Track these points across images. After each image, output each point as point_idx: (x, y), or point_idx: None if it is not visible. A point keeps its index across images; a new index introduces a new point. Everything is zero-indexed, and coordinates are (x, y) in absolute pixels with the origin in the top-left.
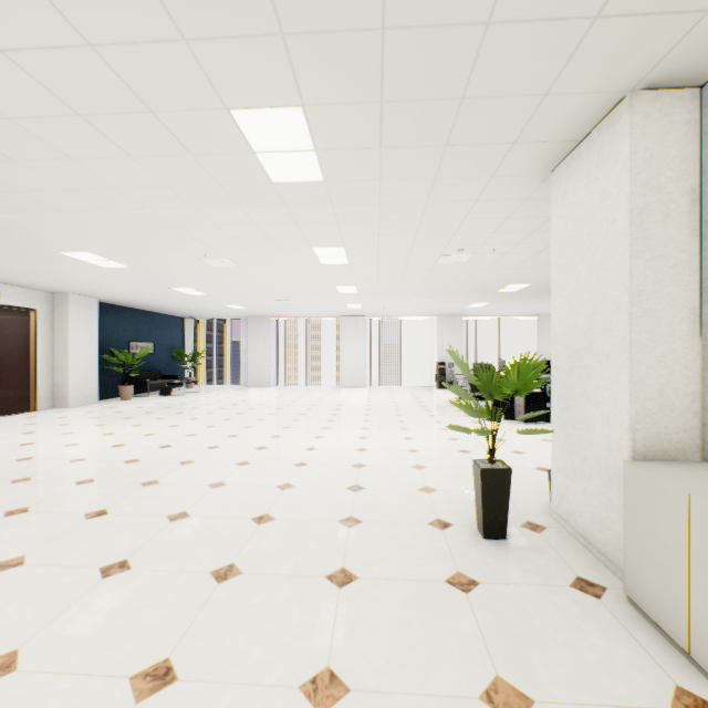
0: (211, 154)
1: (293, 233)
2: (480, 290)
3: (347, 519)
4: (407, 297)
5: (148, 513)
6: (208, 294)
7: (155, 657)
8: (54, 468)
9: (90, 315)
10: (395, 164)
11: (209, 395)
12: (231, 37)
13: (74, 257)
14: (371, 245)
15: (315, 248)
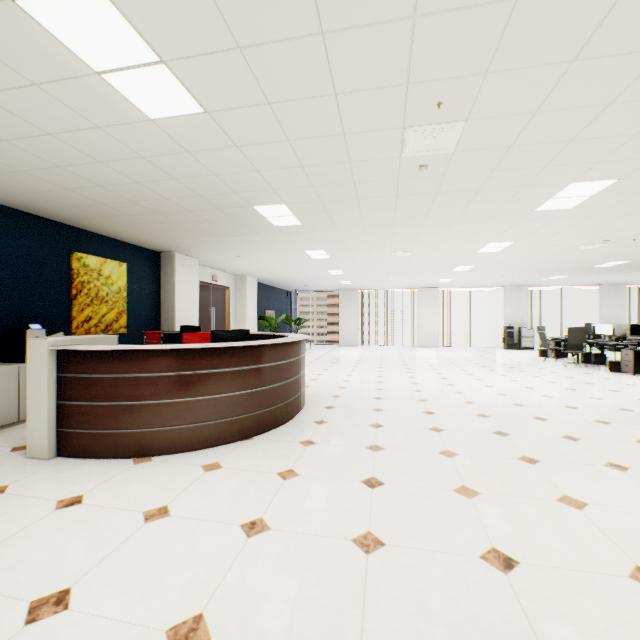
0: (521, 200)
1: (492, 235)
2: (576, 266)
3: (597, 421)
4: (503, 272)
5: (460, 413)
6: (344, 274)
7: (601, 461)
8: (339, 391)
9: (254, 291)
10: (634, 199)
11: (324, 351)
12: (626, 159)
13: (307, 253)
14: (538, 240)
15: (491, 243)
